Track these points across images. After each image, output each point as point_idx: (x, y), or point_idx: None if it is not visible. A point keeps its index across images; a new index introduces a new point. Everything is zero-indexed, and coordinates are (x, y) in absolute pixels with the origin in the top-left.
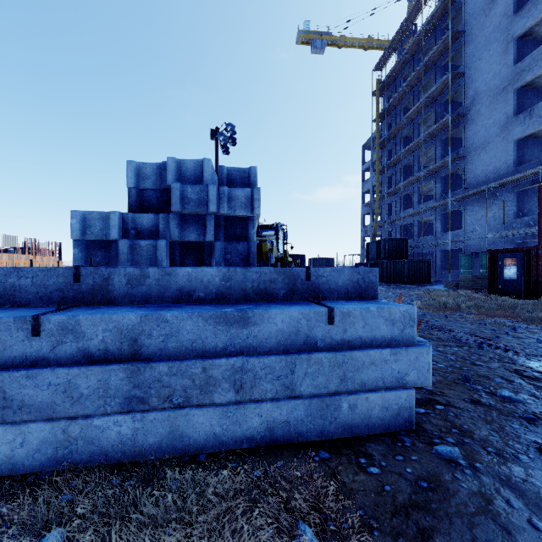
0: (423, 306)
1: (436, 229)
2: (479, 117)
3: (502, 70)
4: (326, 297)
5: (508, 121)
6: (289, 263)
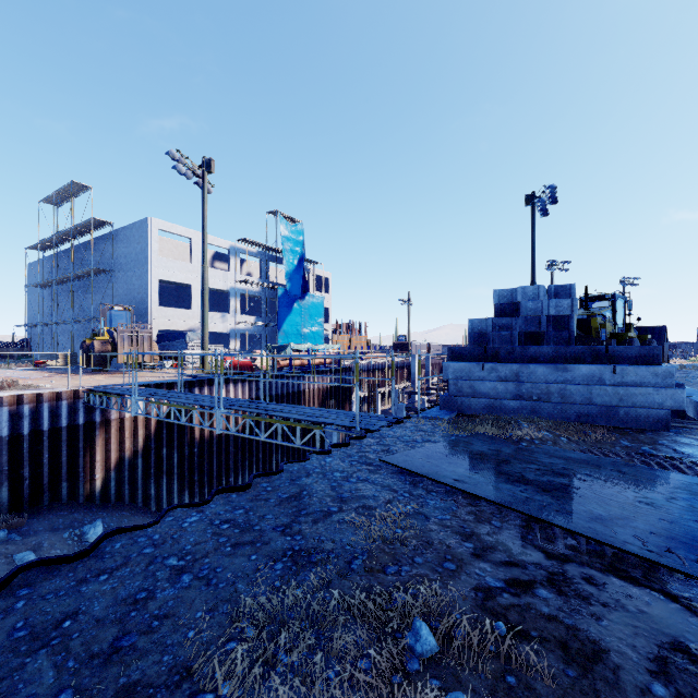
0: None
1: None
2: None
3: None
4: (619, 363)
5: None
6: (629, 340)
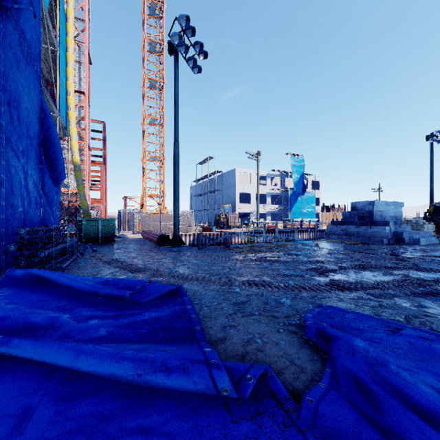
0: None
1: None
2: None
3: None
4: (378, 226)
5: None
6: None
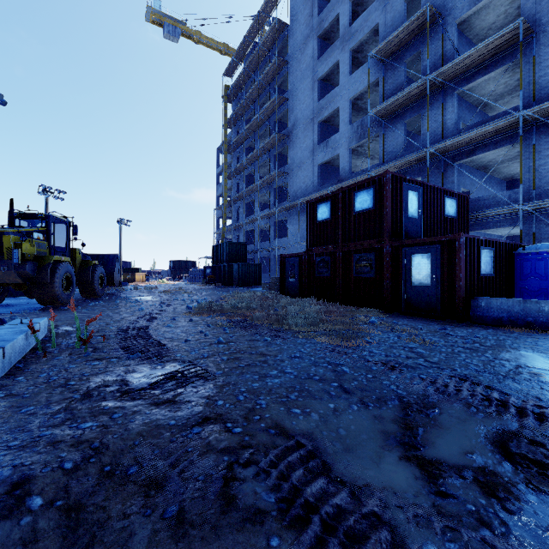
0: (199, 309)
1: (270, 236)
2: (298, 140)
3: (311, 104)
4: None
5: (315, 148)
6: (57, 263)
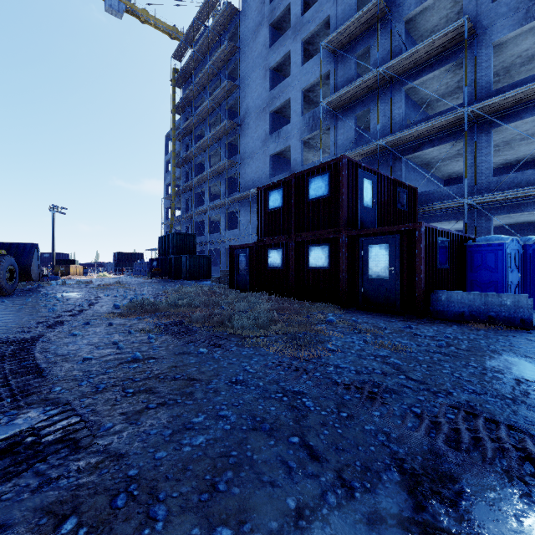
0: (128, 308)
1: (221, 228)
2: (249, 129)
3: (263, 93)
4: None
5: (266, 138)
6: None
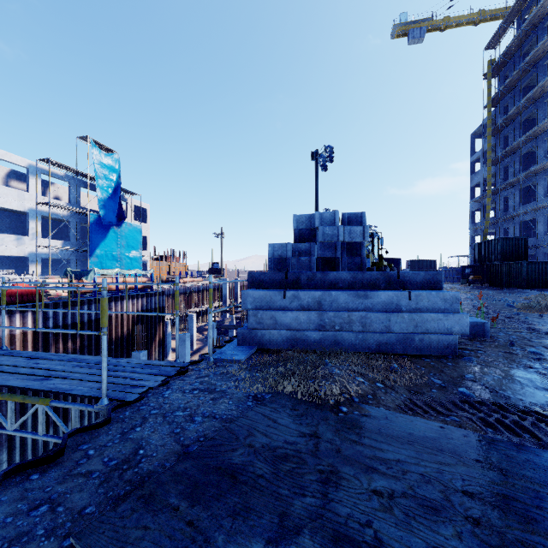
0: (524, 307)
1: None
2: None
3: None
4: (409, 288)
5: None
6: (384, 267)
